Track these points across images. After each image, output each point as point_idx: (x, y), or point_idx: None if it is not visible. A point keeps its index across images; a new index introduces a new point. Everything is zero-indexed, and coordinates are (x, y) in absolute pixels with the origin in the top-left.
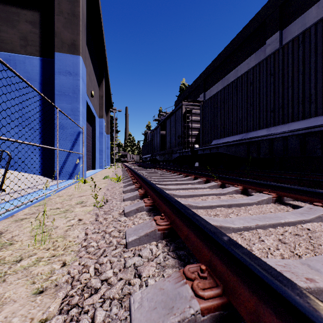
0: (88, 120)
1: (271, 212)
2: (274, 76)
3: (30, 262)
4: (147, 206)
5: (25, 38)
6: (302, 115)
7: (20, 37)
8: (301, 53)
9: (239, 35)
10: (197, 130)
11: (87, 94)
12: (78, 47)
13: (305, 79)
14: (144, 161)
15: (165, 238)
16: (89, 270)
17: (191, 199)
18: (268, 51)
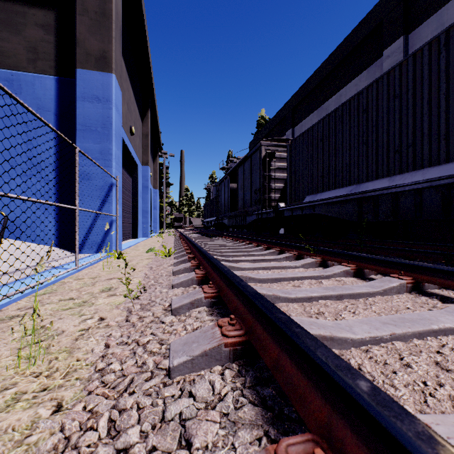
0: (127, 168)
1: (408, 308)
2: (400, 99)
3: (1, 403)
4: (208, 298)
5: (34, 48)
6: (444, 156)
7: (28, 47)
8: (443, 62)
9: (343, 44)
10: (283, 182)
11: (125, 130)
12: (110, 61)
13: (449, 101)
14: (207, 226)
15: (237, 360)
16: (98, 424)
17: (277, 285)
18: (387, 65)
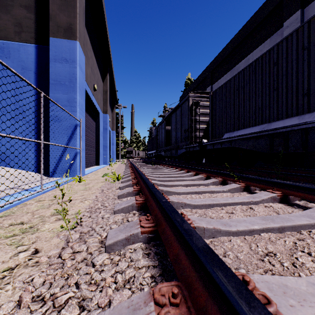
0: (91, 115)
1: None
2: (308, 50)
3: None
4: (145, 233)
5: (19, 24)
6: None
7: (15, 23)
8: None
9: (251, 20)
10: (205, 124)
11: (89, 87)
12: (75, 31)
13: None
14: (149, 157)
15: None
16: None
17: (211, 212)
18: (286, 33)
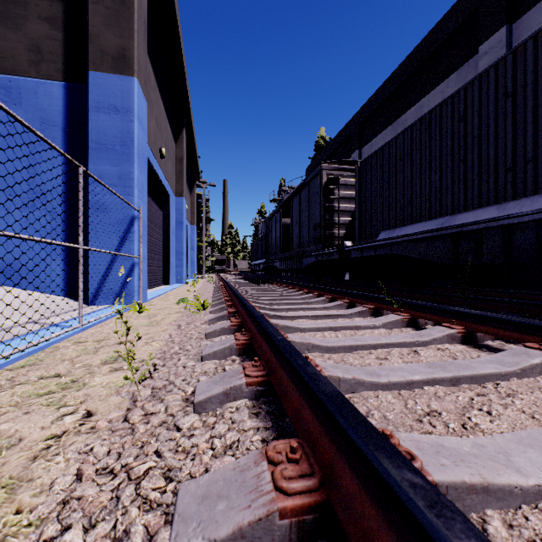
0: (156, 199)
1: None
2: (514, 98)
3: None
4: (252, 386)
5: (37, 47)
6: None
7: (29, 46)
8: None
9: (426, 41)
10: (349, 214)
11: (153, 152)
12: (131, 61)
13: None
14: (254, 270)
15: None
16: None
17: (353, 357)
18: (484, 65)
